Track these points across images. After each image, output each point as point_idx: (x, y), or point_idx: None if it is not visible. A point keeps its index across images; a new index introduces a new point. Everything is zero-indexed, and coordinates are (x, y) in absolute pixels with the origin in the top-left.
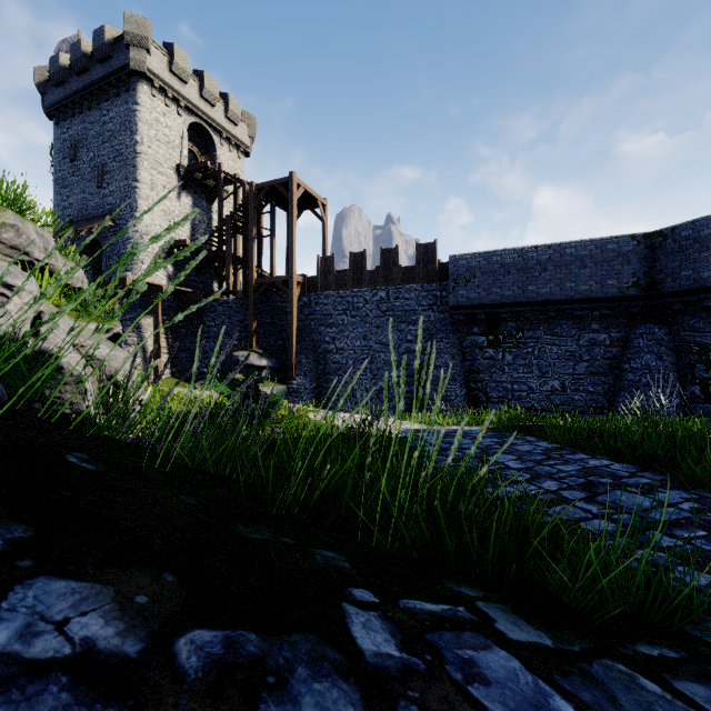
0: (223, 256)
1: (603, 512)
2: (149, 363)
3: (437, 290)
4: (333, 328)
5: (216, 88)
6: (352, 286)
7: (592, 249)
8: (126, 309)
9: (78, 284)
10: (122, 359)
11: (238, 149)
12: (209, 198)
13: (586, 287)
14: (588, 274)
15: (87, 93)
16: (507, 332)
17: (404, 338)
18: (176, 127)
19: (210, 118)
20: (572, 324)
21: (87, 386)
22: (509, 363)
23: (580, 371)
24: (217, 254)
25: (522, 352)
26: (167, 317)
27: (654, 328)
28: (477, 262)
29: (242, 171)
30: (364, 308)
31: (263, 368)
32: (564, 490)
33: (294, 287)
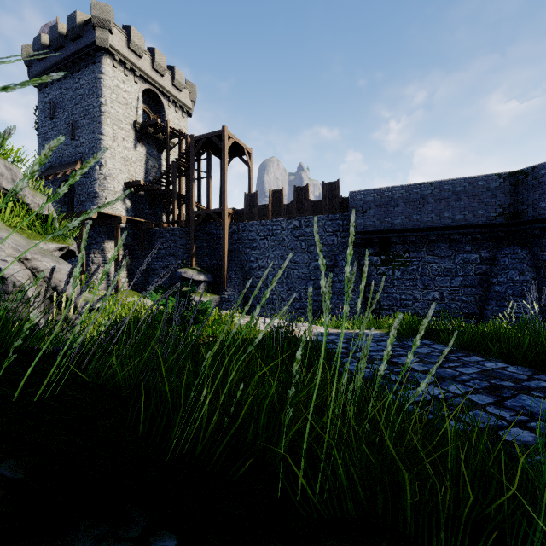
0: (170, 193)
1: (517, 419)
2: (69, 273)
3: (339, 219)
4: (257, 250)
5: (164, 61)
6: (272, 216)
7: (466, 185)
8: (92, 235)
9: (44, 212)
10: (66, 271)
11: (182, 110)
12: (159, 148)
13: (460, 216)
14: (462, 206)
15: (63, 65)
16: (396, 253)
17: (313, 258)
18: (133, 92)
19: (160, 85)
20: (449, 246)
21: (29, 295)
22: (398, 278)
23: (456, 284)
24: (165, 192)
25: (408, 269)
26: (125, 241)
27: (517, 249)
28: (372, 197)
29: (185, 128)
30: (281, 234)
31: (201, 282)
32: (472, 394)
33: (226, 217)
